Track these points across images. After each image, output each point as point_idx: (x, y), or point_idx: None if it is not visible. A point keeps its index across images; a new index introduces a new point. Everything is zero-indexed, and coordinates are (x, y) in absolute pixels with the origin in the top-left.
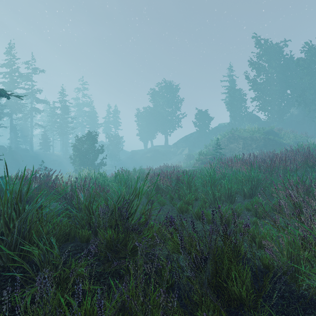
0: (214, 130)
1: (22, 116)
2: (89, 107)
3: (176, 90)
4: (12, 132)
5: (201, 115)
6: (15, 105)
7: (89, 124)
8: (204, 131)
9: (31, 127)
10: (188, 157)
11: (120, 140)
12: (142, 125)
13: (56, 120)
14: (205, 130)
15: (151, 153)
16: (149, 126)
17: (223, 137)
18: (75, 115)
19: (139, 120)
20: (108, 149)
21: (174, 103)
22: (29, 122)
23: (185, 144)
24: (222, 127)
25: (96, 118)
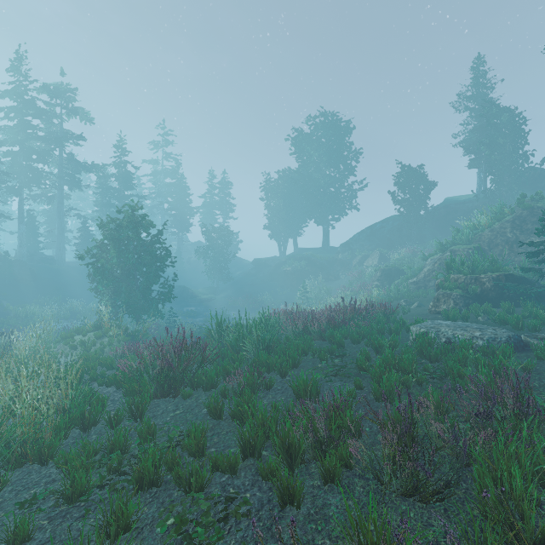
0: (439, 210)
1: (45, 194)
2: (173, 176)
3: (346, 130)
4: (22, 223)
5: (409, 178)
6: (27, 171)
7: (173, 209)
8: (415, 214)
9: (60, 215)
10: (386, 274)
11: (233, 239)
12: (276, 207)
13: (109, 202)
14: (417, 212)
15: (295, 264)
16: (290, 209)
17: (496, 218)
18: (150, 194)
19: (270, 197)
20: (207, 257)
21: (343, 159)
22: (65, 206)
23: (370, 245)
24: (462, 203)
25: (186, 196)
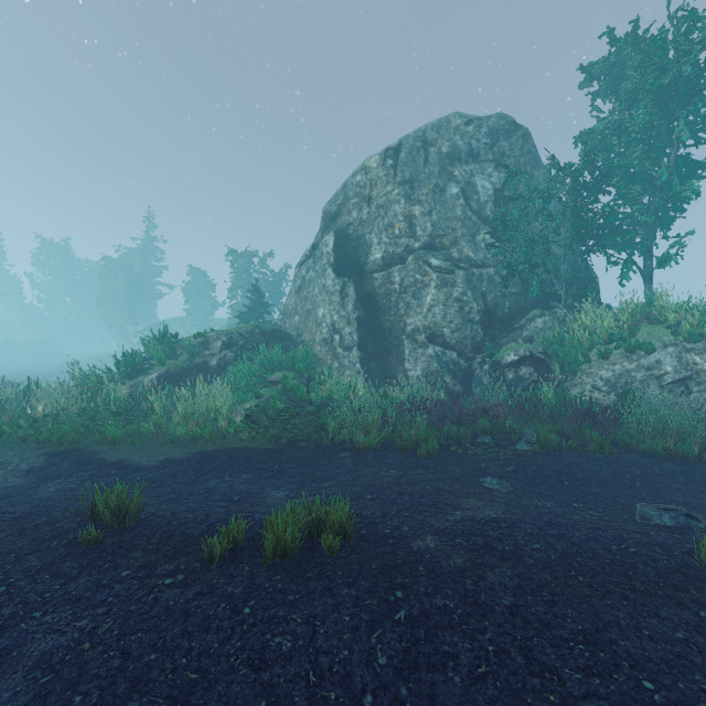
0: None
1: None
2: None
3: None
4: None
5: None
6: None
7: None
8: None
9: None
10: None
11: None
12: None
13: None
14: None
15: None
16: None
17: None
18: None
19: None
20: None
21: None
22: None
23: None
24: None
25: None
